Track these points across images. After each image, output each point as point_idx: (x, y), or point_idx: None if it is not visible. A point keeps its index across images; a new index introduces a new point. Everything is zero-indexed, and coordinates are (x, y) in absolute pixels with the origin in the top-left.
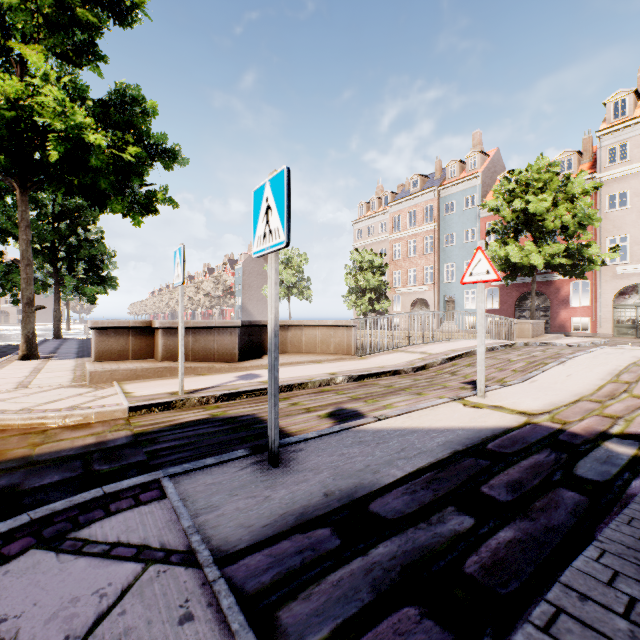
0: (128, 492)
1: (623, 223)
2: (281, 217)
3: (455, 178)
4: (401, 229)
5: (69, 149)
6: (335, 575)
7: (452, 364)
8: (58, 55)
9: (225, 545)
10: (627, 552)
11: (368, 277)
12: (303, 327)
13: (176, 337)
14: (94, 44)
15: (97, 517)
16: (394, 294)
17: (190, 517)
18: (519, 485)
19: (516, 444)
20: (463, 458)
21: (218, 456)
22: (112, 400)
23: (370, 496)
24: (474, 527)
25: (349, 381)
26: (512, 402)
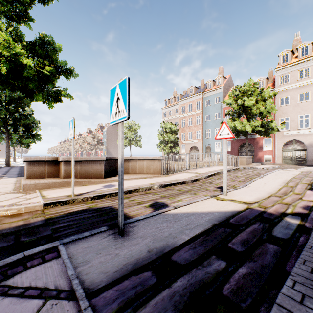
0: (38, 254)
1: (286, 111)
2: (125, 103)
3: (210, 88)
4: (185, 112)
5: (12, 66)
6: (154, 300)
7: (210, 178)
8: (7, 17)
9: (92, 285)
10: (306, 281)
11: (169, 135)
12: (137, 160)
13: (71, 166)
14: (27, 12)
15: (19, 271)
16: (182, 144)
17: (73, 268)
18: (247, 242)
19: (243, 219)
20: (218, 228)
21: (91, 231)
22: (34, 200)
23: (172, 251)
24: (226, 267)
25: (160, 187)
26: (240, 197)
